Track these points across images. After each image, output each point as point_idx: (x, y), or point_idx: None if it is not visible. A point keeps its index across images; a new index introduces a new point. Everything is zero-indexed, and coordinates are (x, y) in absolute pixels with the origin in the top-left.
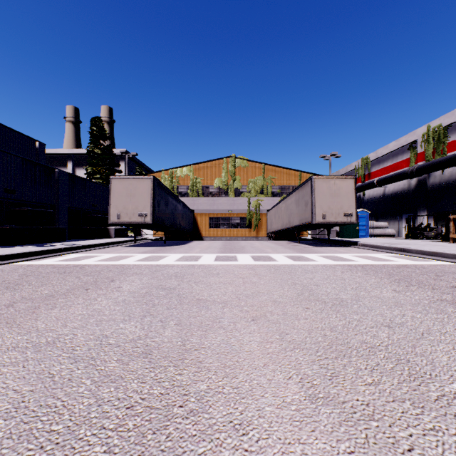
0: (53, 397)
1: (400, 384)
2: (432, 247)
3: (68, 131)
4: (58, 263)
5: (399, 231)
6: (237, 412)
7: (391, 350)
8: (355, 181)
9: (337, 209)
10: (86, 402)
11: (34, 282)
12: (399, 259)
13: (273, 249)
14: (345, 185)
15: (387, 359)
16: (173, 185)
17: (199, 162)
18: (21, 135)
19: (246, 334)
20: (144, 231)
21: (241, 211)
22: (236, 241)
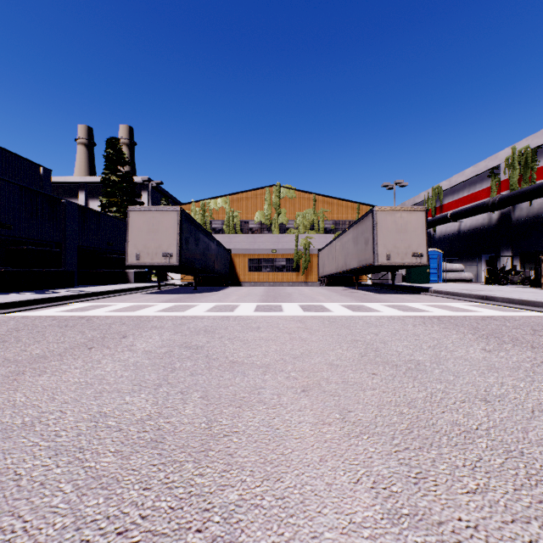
0: (11, 515)
1: (517, 491)
2: (521, 294)
3: (79, 155)
4: (61, 315)
5: (477, 275)
6: (282, 542)
7: (495, 437)
8: (426, 214)
9: (404, 248)
10: (59, 523)
11: (25, 338)
12: (482, 309)
13: (326, 296)
14: (414, 219)
15: (492, 450)
16: (205, 220)
17: (237, 192)
18: (21, 159)
19: (295, 412)
20: (170, 275)
21: (287, 251)
22: (281, 287)
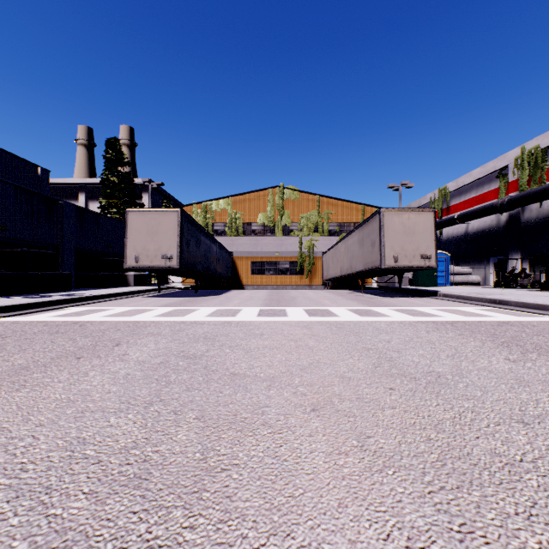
0: None
1: None
2: (535, 298)
3: (79, 156)
4: (53, 320)
5: (485, 278)
6: None
7: (545, 471)
8: (434, 215)
9: (412, 250)
10: None
11: (10, 347)
12: (496, 314)
13: (331, 300)
14: (423, 220)
15: (547, 491)
16: (207, 222)
17: (240, 194)
18: (18, 159)
19: (305, 437)
20: (171, 278)
21: (290, 253)
22: (284, 291)
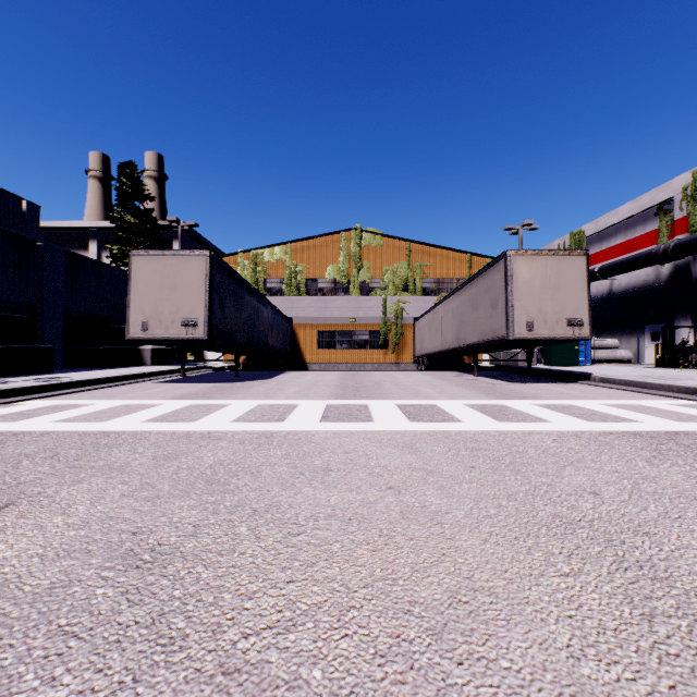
0: None
1: None
2: None
3: (91, 193)
4: None
5: (638, 353)
6: None
7: None
8: (587, 260)
9: (554, 313)
10: None
11: None
12: None
13: (435, 387)
14: (570, 268)
15: None
16: (257, 277)
17: (301, 239)
18: None
19: None
20: (209, 353)
21: (371, 320)
22: (363, 372)
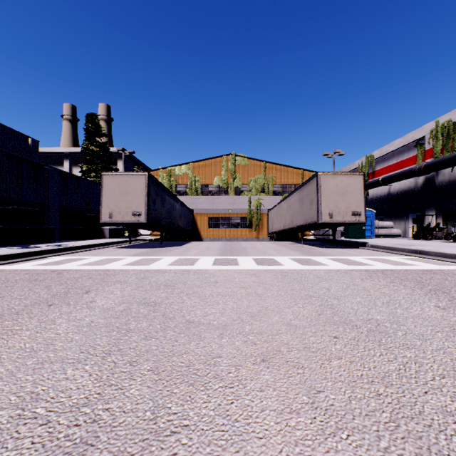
0: None
1: None
2: (450, 249)
3: (65, 129)
4: (35, 268)
5: (405, 231)
6: None
7: None
8: (363, 177)
9: (344, 208)
10: None
11: None
12: (419, 263)
13: (276, 250)
14: (354, 182)
15: None
16: (171, 184)
17: (198, 160)
18: (12, 131)
19: (256, 392)
20: (141, 231)
21: (241, 210)
22: (236, 242)
